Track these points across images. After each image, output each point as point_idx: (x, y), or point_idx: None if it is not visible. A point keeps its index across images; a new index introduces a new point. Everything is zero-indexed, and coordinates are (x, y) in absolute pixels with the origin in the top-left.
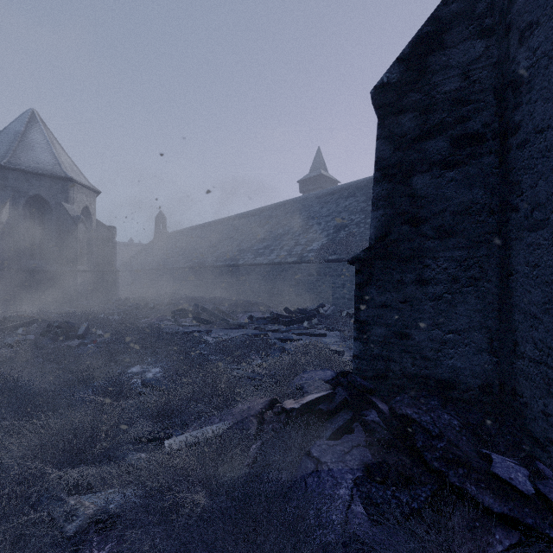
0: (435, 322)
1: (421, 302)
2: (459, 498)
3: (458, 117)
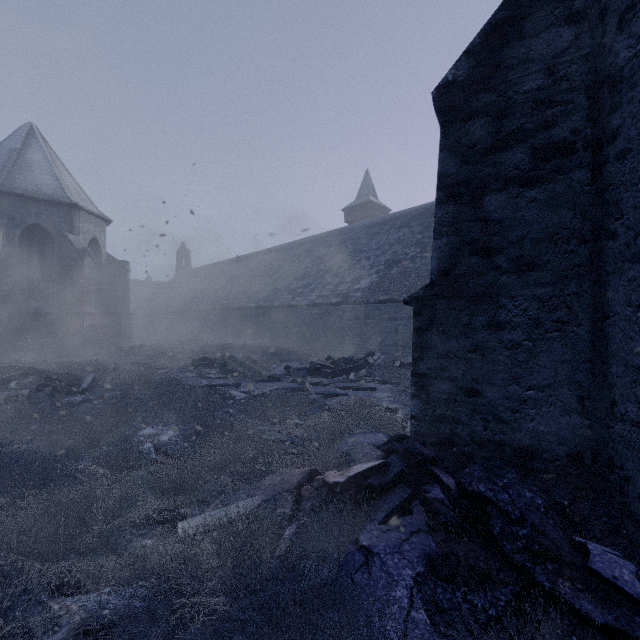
0: (513, 376)
1: (494, 351)
2: (549, 602)
3: (541, 122)
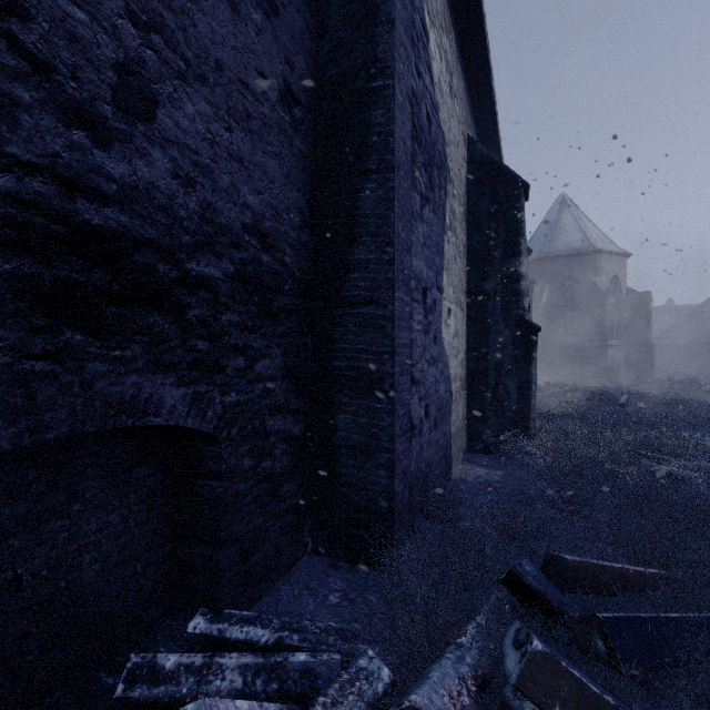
0: None
1: None
2: None
3: None
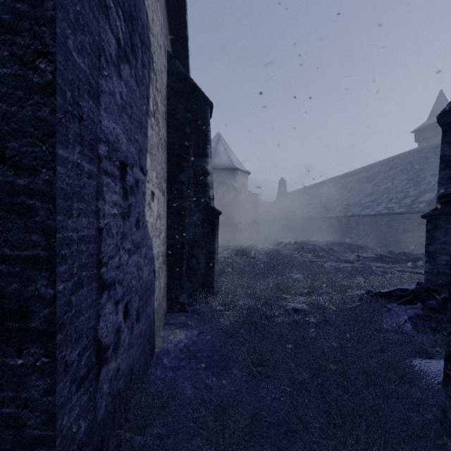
0: None
1: None
2: None
3: None
